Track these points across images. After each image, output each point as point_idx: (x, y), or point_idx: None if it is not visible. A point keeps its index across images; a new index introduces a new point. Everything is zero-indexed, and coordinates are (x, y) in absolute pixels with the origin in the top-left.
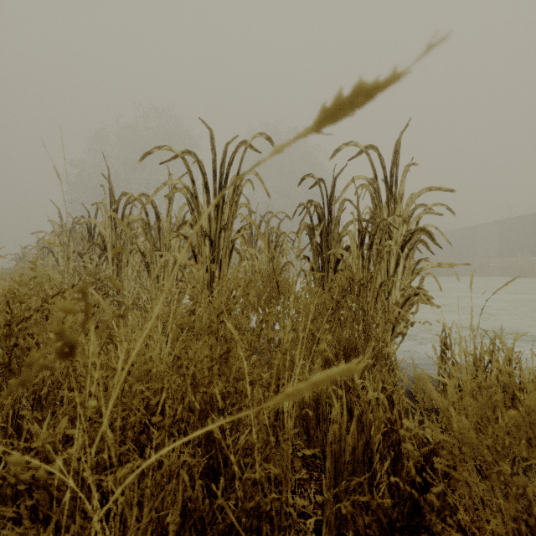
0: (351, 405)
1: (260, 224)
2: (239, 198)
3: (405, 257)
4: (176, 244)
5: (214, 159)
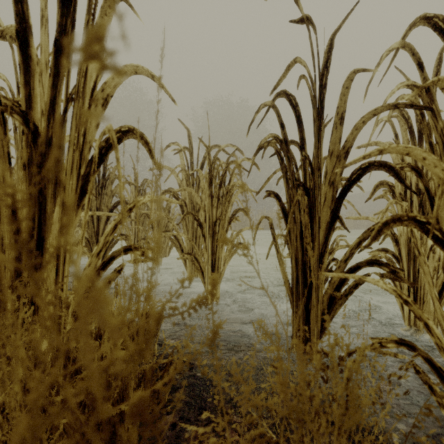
0: None
1: (204, 161)
2: None
3: None
4: None
5: None
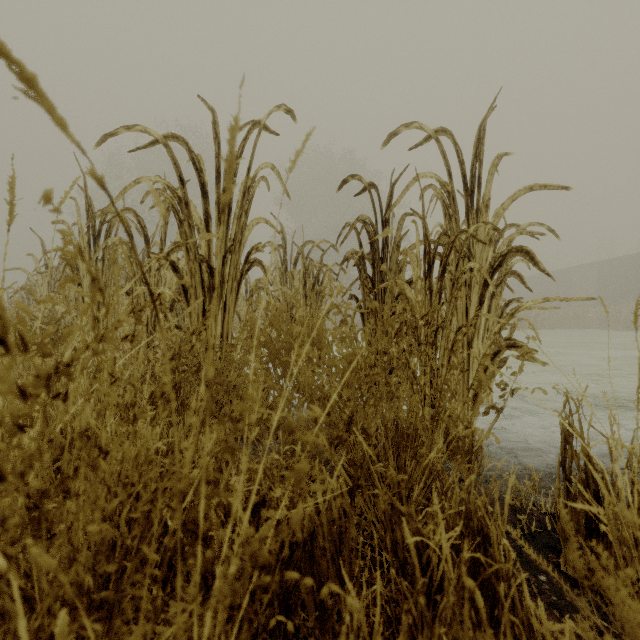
0: (404, 553)
1: (298, 257)
2: (249, 205)
3: (491, 296)
4: (173, 278)
5: (218, 152)
